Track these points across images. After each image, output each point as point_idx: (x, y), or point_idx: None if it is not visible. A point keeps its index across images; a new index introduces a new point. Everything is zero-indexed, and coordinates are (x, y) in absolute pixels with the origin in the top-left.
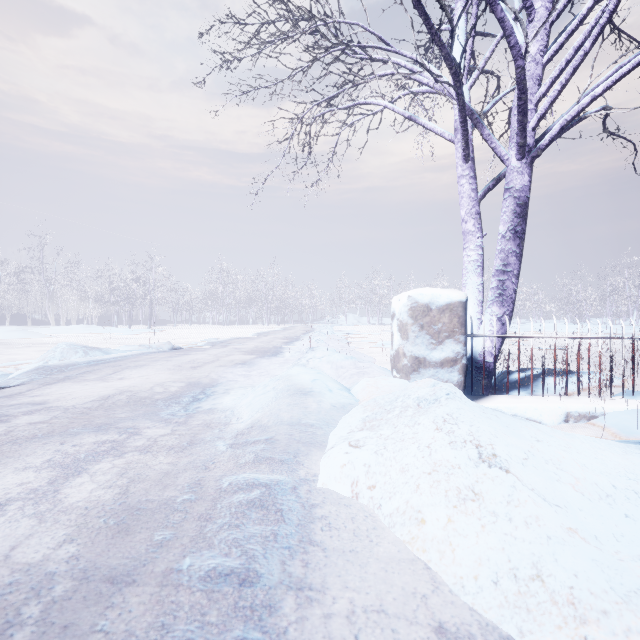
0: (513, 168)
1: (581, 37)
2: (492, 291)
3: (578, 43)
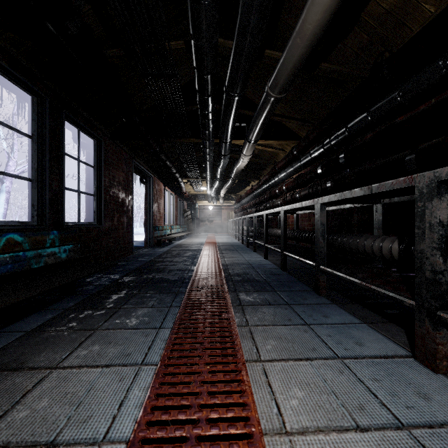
0: (7, 186)
1: (26, 165)
2: (0, 218)
3: (25, 165)
